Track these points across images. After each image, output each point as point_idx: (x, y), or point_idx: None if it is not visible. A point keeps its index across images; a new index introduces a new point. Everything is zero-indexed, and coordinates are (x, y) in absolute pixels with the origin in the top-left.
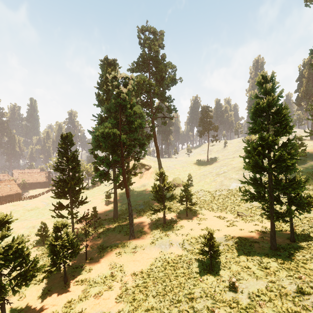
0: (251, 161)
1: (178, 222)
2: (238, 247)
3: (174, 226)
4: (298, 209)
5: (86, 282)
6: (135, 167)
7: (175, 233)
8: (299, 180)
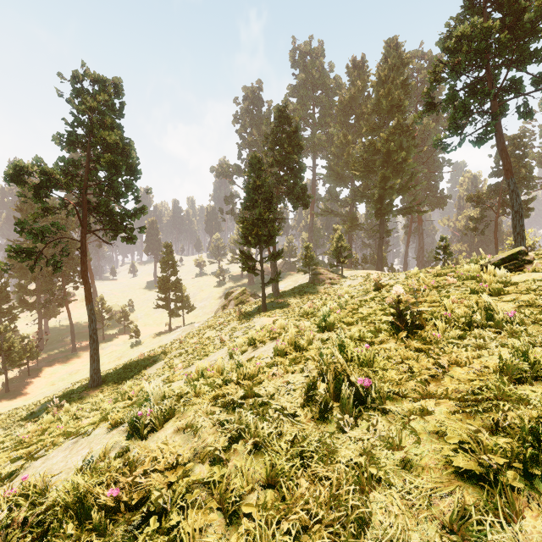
0: (158, 288)
1: (117, 337)
2: (154, 335)
3: (113, 339)
4: (187, 312)
5: (49, 371)
6: (69, 295)
7: (115, 340)
8: (181, 296)
